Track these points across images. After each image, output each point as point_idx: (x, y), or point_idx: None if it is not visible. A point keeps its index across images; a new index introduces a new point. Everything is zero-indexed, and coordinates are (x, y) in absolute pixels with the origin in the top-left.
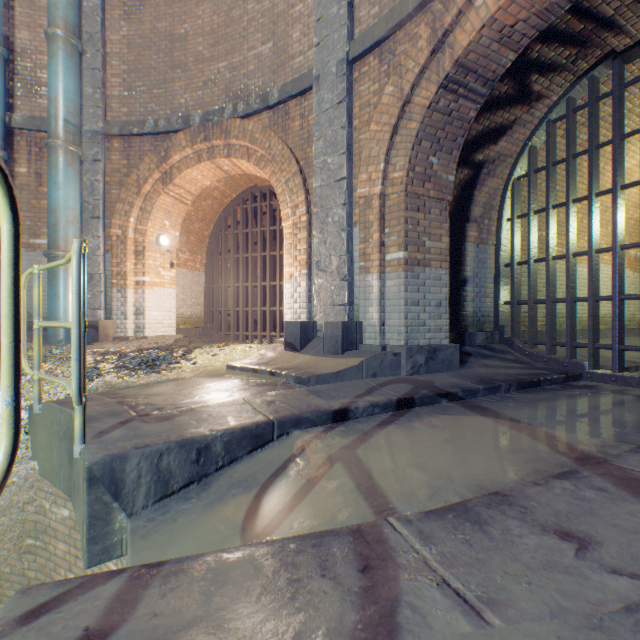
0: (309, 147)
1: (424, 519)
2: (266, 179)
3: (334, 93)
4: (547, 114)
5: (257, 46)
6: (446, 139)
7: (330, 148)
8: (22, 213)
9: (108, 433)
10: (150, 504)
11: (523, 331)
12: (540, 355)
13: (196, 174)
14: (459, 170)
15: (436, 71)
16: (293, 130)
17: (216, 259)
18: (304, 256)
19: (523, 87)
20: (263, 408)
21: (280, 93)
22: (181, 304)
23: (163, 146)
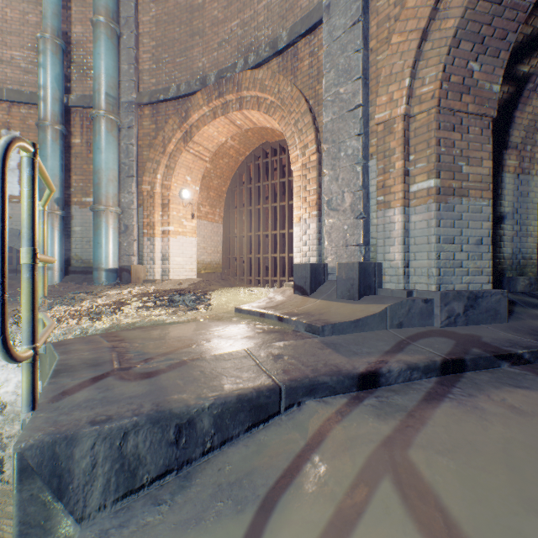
0: (319, 84)
1: None
2: (276, 134)
3: (347, 16)
4: None
5: None
6: (492, 37)
7: (342, 77)
8: (77, 177)
9: (71, 394)
10: (109, 503)
11: None
12: None
13: (212, 131)
14: None
15: None
16: (302, 70)
17: (232, 212)
18: (313, 197)
19: None
20: (268, 365)
21: (289, 35)
22: (202, 252)
23: (184, 107)
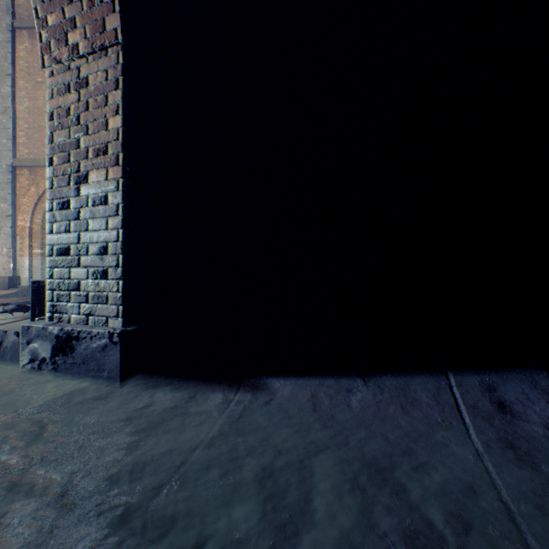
0: None
1: None
2: None
3: (6, 177)
4: None
5: None
6: None
7: (3, 200)
8: None
9: None
10: None
11: None
12: None
13: None
14: None
15: None
16: None
17: None
18: None
19: None
20: None
21: None
22: None
23: None
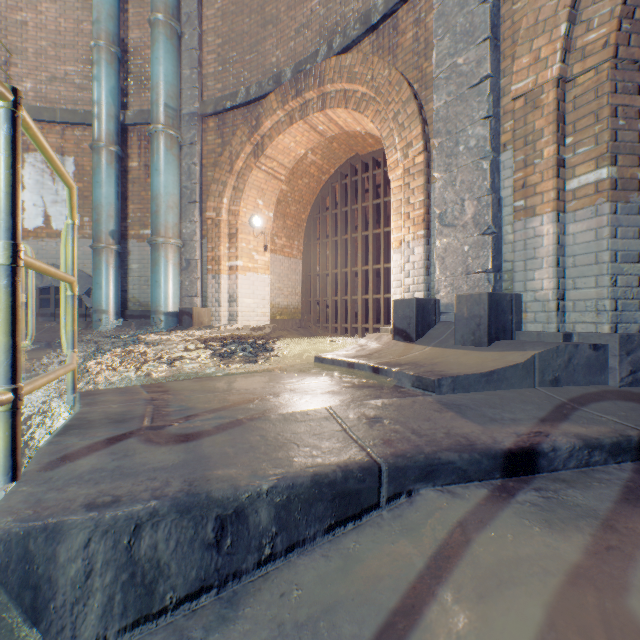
0: (426, 60)
1: None
2: (368, 143)
3: None
4: None
5: None
6: None
7: (461, 42)
8: (134, 206)
9: (73, 460)
10: (111, 634)
11: None
12: None
13: (288, 141)
14: None
15: None
16: (403, 46)
17: (313, 244)
18: (419, 211)
19: None
20: (359, 431)
21: (385, 3)
22: (277, 293)
23: (254, 114)
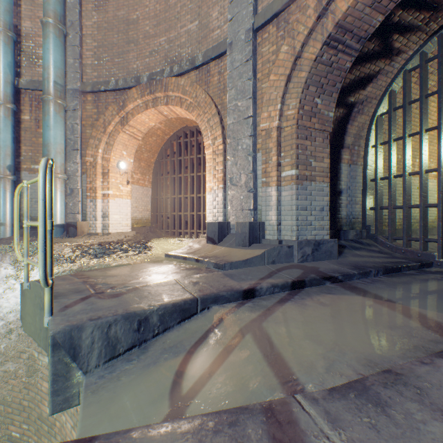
0: (224, 95)
1: (328, 398)
2: (194, 121)
3: (243, 54)
4: (404, 65)
5: (187, 24)
6: (328, 85)
7: (240, 95)
8: (26, 147)
9: (71, 307)
10: (101, 364)
11: (384, 229)
12: (399, 247)
13: (144, 118)
14: (336, 109)
15: (321, 32)
16: (213, 83)
17: (159, 178)
18: (221, 174)
19: (386, 45)
20: (190, 287)
21: (203, 57)
22: (135, 210)
23: (121, 98)
